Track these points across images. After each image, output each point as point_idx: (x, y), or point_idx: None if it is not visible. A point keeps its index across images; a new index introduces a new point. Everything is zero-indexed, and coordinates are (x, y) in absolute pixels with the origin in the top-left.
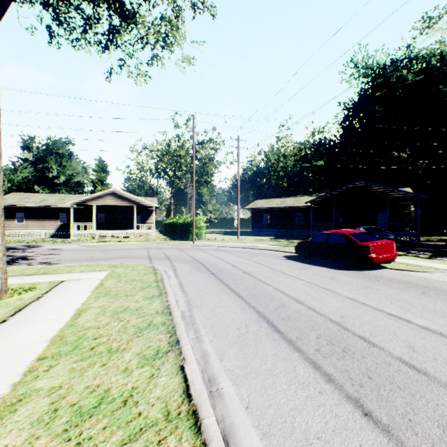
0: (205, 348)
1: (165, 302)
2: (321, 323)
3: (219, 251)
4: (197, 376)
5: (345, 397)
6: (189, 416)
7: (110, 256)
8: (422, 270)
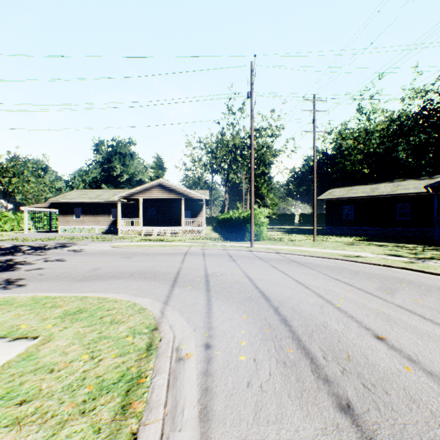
0: None
1: None
2: None
3: (299, 267)
4: None
5: None
6: None
7: (119, 270)
8: None
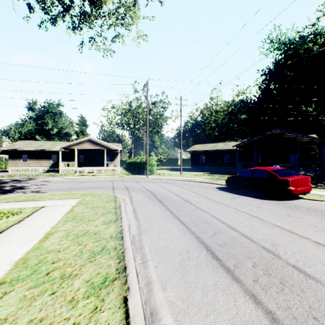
0: (150, 275)
1: (119, 227)
2: (255, 250)
3: (166, 183)
4: (138, 312)
5: None
6: None
7: (84, 187)
8: None
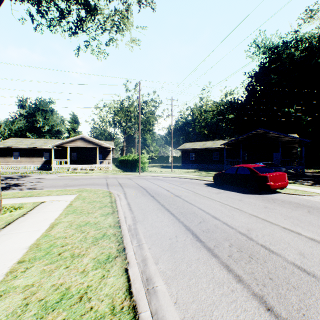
0: (145, 254)
1: (117, 218)
2: (232, 234)
3: (158, 180)
4: (137, 277)
5: (252, 294)
6: (130, 310)
7: (78, 183)
8: (307, 194)
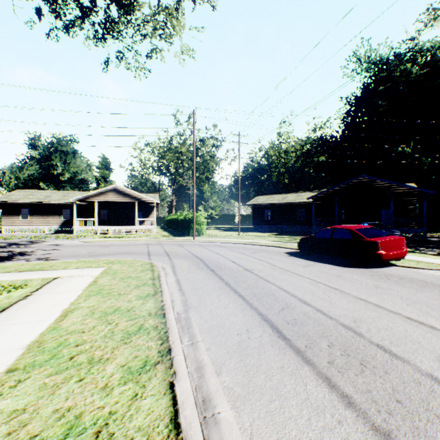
0: (201, 359)
1: (160, 302)
2: (332, 328)
3: (220, 247)
4: (188, 398)
5: (371, 429)
6: None
7: (109, 252)
8: (435, 268)
